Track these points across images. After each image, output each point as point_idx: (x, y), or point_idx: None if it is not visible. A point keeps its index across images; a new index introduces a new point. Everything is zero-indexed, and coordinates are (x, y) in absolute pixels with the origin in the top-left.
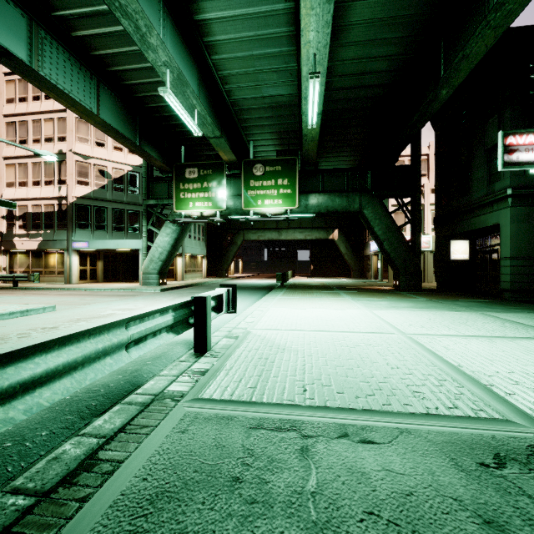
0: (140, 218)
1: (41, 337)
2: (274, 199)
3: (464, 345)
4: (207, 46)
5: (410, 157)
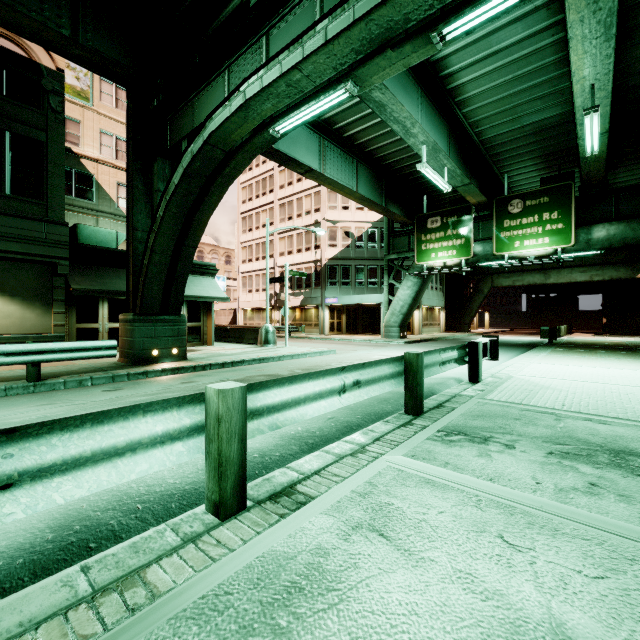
0: (378, 272)
1: None
2: (538, 239)
3: None
4: (458, 104)
5: None
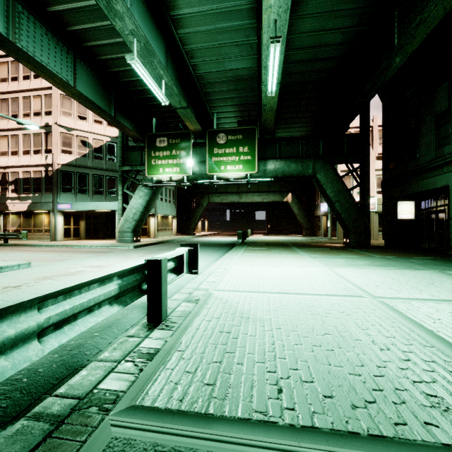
0: (117, 183)
1: None
2: (236, 165)
3: (448, 313)
4: (173, 20)
5: (355, 128)
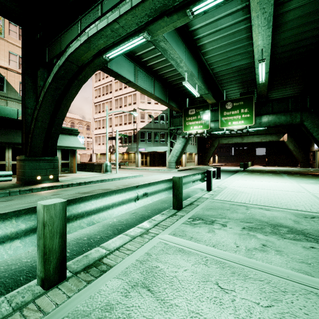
0: (165, 135)
1: None
2: (239, 121)
3: None
4: (202, 54)
5: None
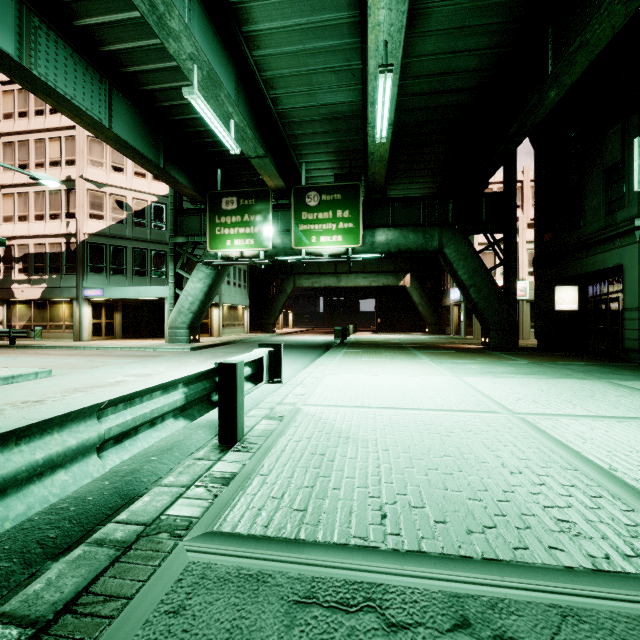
0: (167, 260)
1: (16, 416)
2: (332, 236)
3: (604, 431)
4: (246, 38)
5: (499, 184)
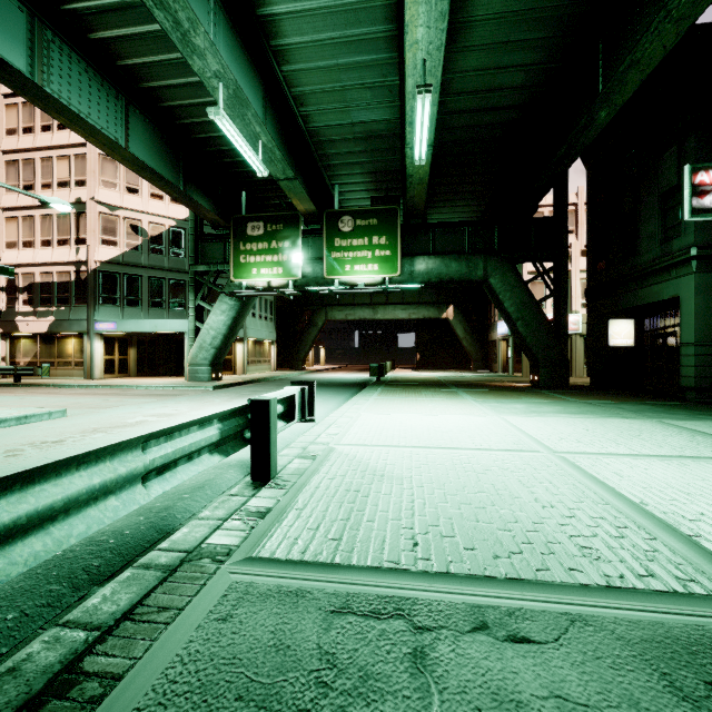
0: (186, 290)
1: (37, 456)
2: (368, 264)
3: (643, 469)
4: (275, 52)
5: (551, 207)
